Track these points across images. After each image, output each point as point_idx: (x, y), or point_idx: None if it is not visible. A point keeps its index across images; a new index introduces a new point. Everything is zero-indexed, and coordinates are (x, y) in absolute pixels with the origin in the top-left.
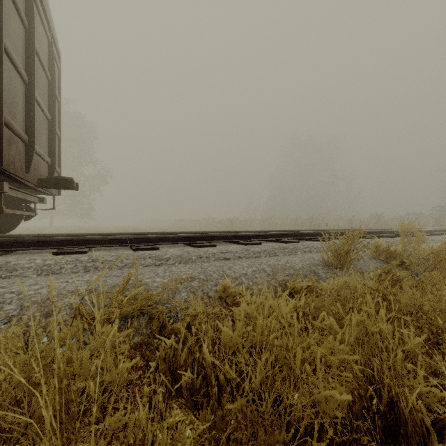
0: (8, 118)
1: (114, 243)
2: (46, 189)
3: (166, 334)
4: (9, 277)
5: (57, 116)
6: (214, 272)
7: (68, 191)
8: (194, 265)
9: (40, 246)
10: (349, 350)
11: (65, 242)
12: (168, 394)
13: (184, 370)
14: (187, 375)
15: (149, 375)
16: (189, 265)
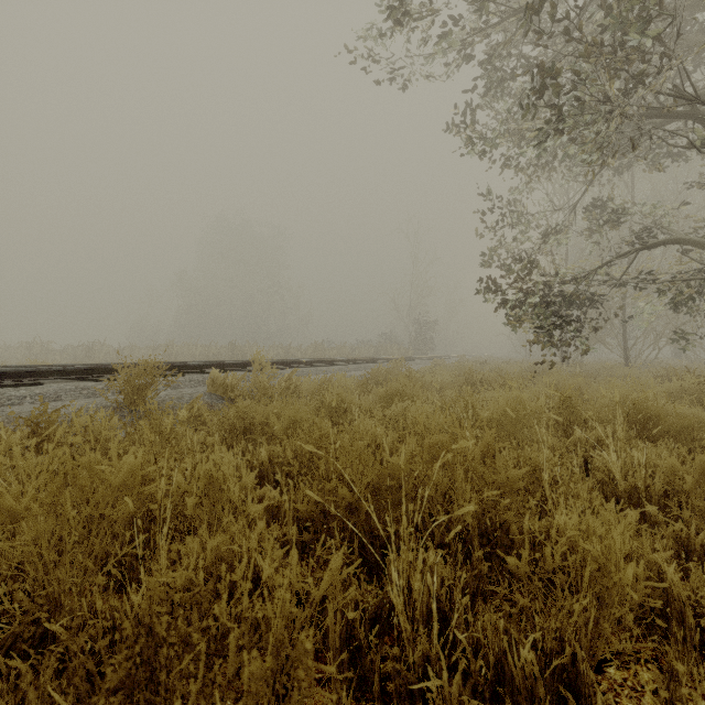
0: None
1: None
2: None
3: None
4: None
5: None
6: None
7: None
8: None
9: None
10: None
11: None
12: None
13: None
14: None
15: None
16: None
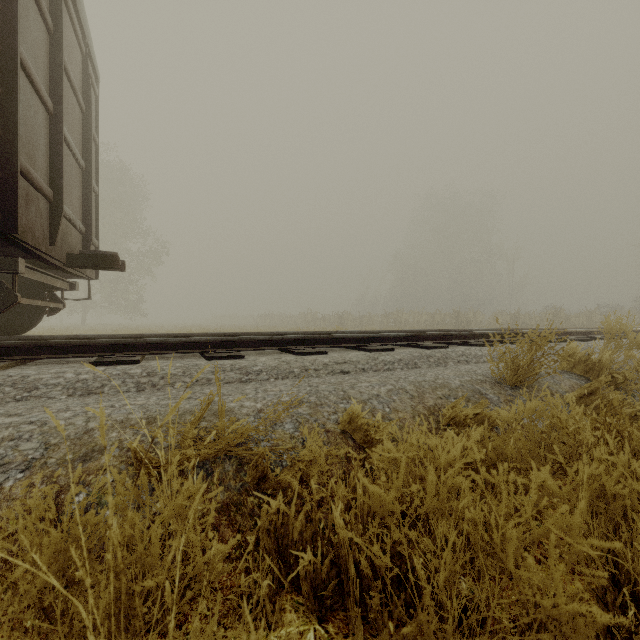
0: (24, 163)
1: (178, 348)
2: (78, 269)
3: (267, 490)
4: (27, 399)
5: (94, 163)
6: (330, 392)
7: (108, 274)
8: (297, 381)
9: (70, 352)
10: (581, 526)
11: (108, 346)
12: (275, 586)
13: (299, 548)
14: (306, 558)
15: (246, 557)
16: (290, 381)
